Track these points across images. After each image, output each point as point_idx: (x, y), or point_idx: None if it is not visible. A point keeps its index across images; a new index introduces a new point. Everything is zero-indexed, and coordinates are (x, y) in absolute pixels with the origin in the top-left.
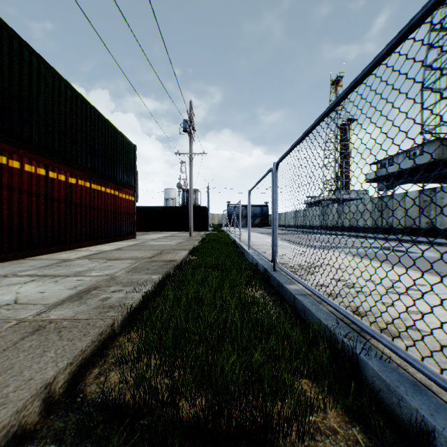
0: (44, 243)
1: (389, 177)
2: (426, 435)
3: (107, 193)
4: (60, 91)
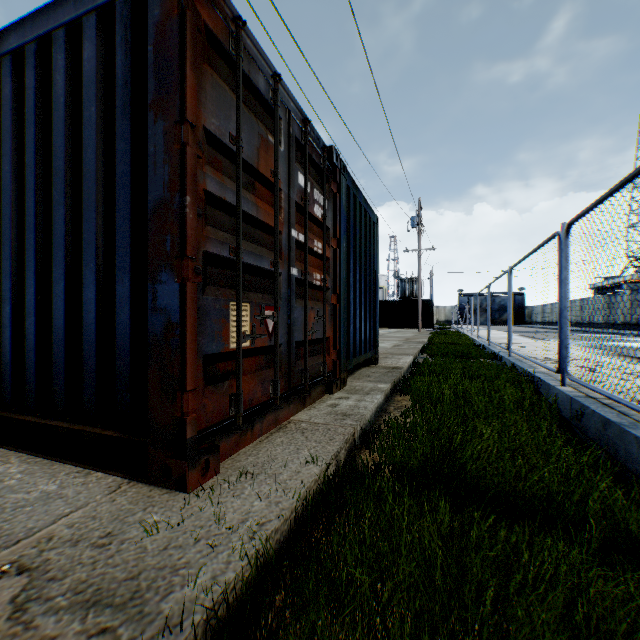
0: None
1: None
2: (500, 357)
3: None
4: None
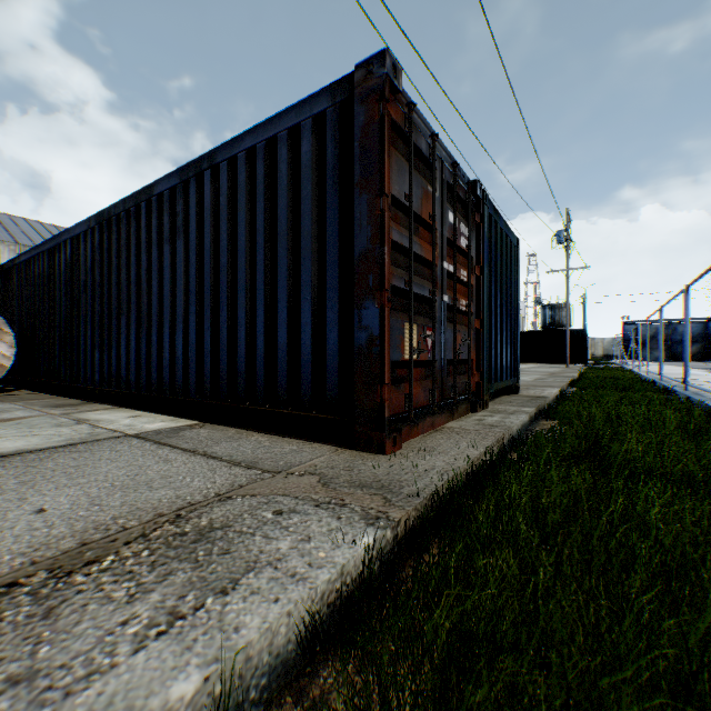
0: None
1: None
2: (673, 392)
3: None
4: None
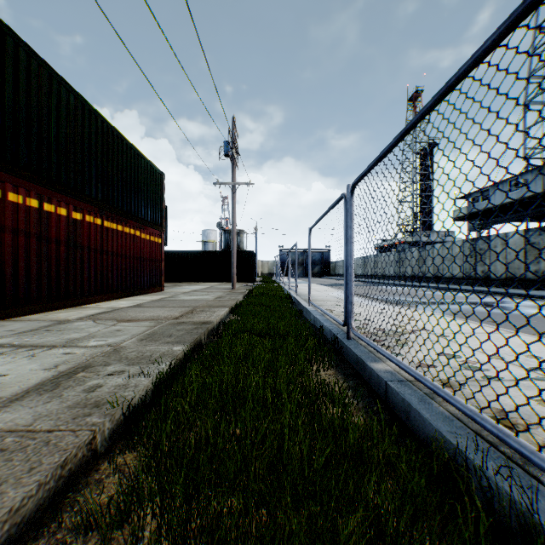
0: (36, 298)
1: (483, 213)
2: None
3: (125, 232)
4: (59, 97)
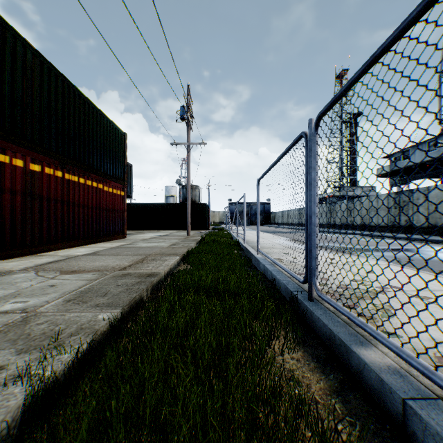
0: None
1: (404, 171)
2: None
3: (87, 185)
4: (15, 50)
